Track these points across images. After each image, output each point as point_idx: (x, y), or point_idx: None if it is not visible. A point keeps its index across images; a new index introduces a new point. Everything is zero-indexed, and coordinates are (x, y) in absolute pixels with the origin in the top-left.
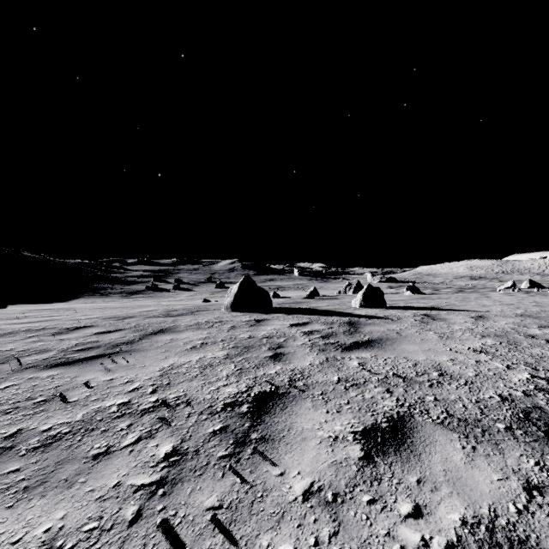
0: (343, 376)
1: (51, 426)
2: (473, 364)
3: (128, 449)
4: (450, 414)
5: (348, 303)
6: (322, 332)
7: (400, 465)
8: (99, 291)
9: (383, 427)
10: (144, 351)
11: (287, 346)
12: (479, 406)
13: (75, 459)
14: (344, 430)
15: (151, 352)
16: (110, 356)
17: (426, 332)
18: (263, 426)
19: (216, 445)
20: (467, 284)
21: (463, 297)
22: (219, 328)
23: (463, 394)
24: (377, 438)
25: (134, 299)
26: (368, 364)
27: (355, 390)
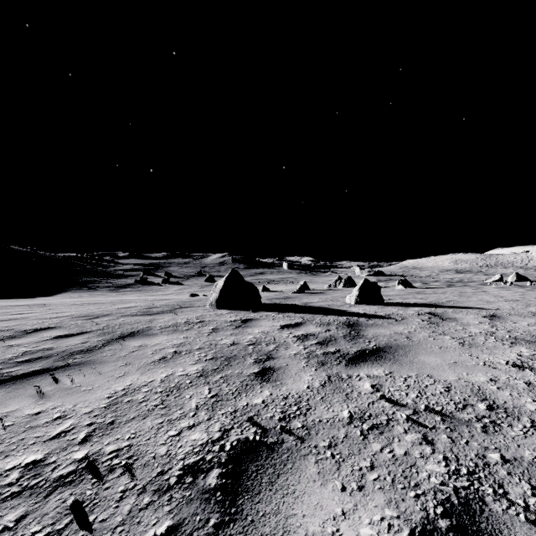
0: (355, 409)
1: None
2: (525, 388)
3: None
4: None
5: (341, 298)
6: (319, 336)
7: None
8: (86, 284)
9: (442, 531)
10: (101, 363)
11: (278, 358)
12: None
13: None
14: None
15: (108, 366)
16: (52, 373)
17: (441, 336)
18: (240, 526)
19: None
20: (453, 277)
21: (459, 291)
22: (198, 331)
23: None
24: None
25: (121, 293)
26: (384, 387)
27: (378, 438)
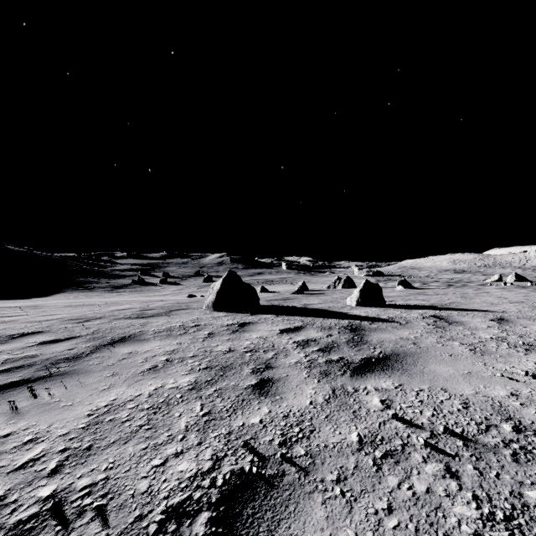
0: (365, 431)
1: None
2: None
3: None
4: None
5: (342, 299)
6: (321, 342)
7: None
8: (83, 285)
9: None
10: (86, 373)
11: (277, 367)
12: None
13: None
14: None
15: (93, 377)
16: (30, 385)
17: (450, 342)
18: None
19: None
20: (452, 277)
21: (461, 292)
22: (193, 336)
23: None
24: None
25: (118, 294)
26: (395, 403)
27: (393, 470)
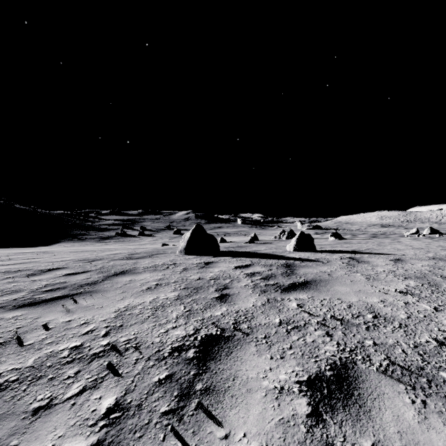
0: (284, 318)
1: (1, 373)
2: (403, 305)
3: (70, 401)
4: (392, 361)
5: (283, 247)
6: (263, 274)
7: (350, 424)
8: (77, 236)
9: (327, 376)
10: (104, 292)
11: (232, 288)
12: (418, 351)
13: (14, 414)
14: (289, 379)
15: (110, 293)
16: (72, 297)
17: (354, 274)
18: (208, 375)
19: (160, 398)
20: (378, 231)
21: (379, 242)
22: (172, 270)
23: (400, 337)
24: (322, 390)
25: (106, 243)
26: (306, 305)
27: (296, 333)
